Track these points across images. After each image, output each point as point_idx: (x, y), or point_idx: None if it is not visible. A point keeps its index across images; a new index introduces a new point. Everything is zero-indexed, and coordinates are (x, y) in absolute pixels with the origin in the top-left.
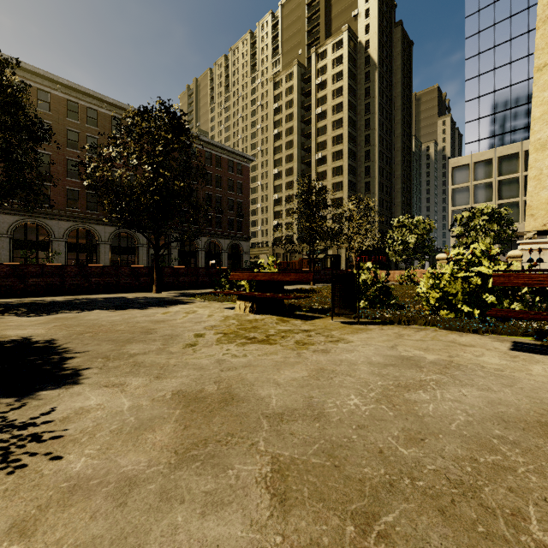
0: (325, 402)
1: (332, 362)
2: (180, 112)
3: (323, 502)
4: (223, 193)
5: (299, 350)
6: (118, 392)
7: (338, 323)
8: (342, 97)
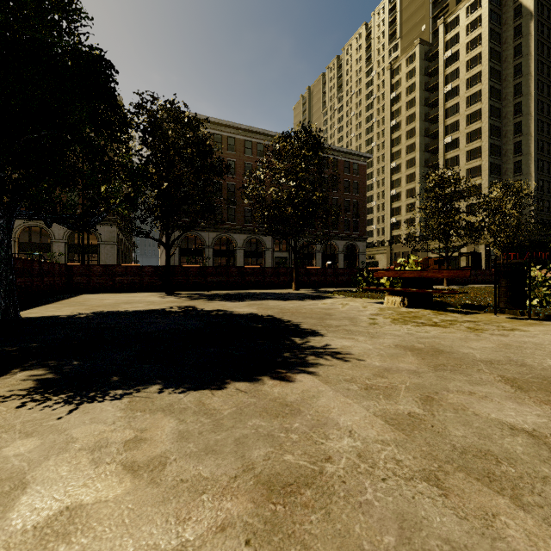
0: (524, 360)
1: (515, 342)
2: (315, 130)
3: (549, 392)
4: (339, 195)
5: (475, 333)
6: (356, 341)
7: (503, 318)
8: (481, 65)
